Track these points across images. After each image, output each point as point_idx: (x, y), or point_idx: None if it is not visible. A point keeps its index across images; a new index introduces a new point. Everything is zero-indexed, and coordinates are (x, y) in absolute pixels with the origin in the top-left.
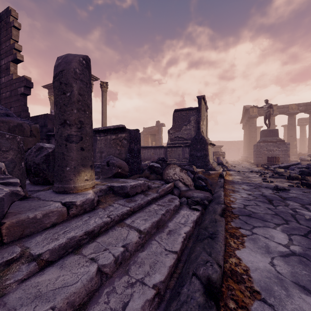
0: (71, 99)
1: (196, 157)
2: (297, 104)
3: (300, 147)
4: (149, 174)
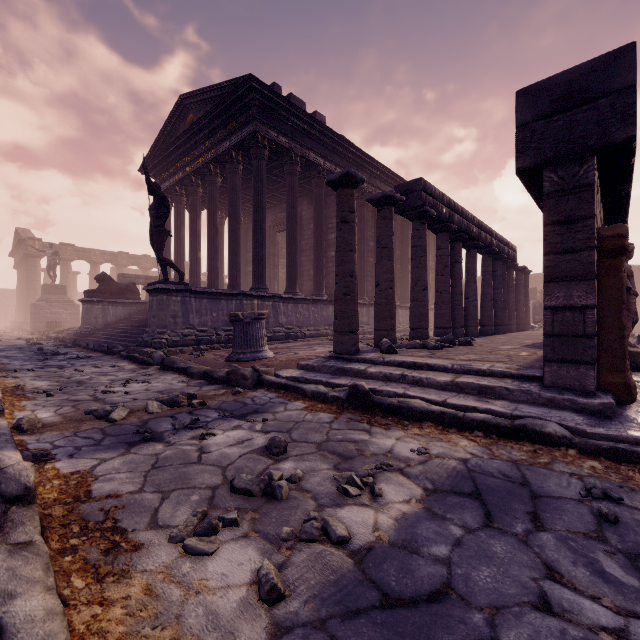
0: None
1: None
2: (102, 251)
3: None
4: None
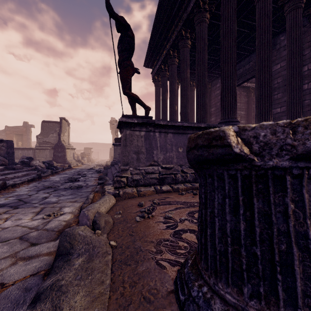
0: None
1: (58, 156)
2: None
3: None
4: (22, 165)
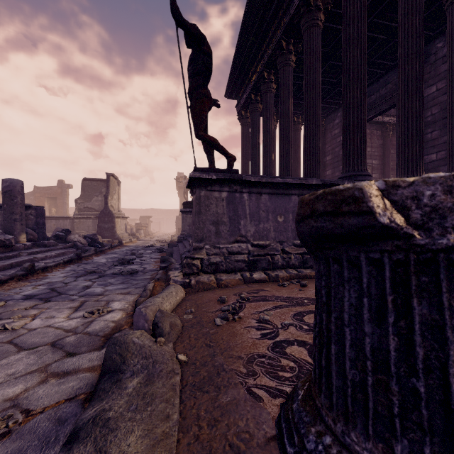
0: (17, 203)
1: (104, 228)
2: None
3: None
4: (56, 240)
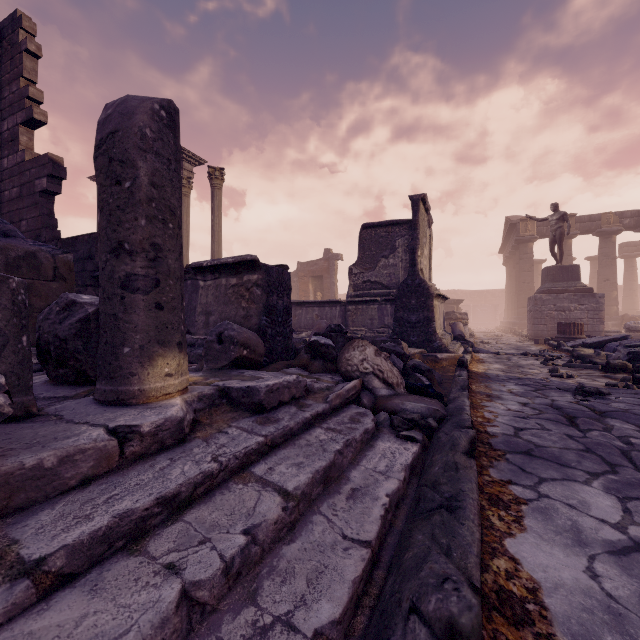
0: (134, 196)
1: (408, 323)
2: (618, 213)
3: (625, 304)
4: (310, 361)
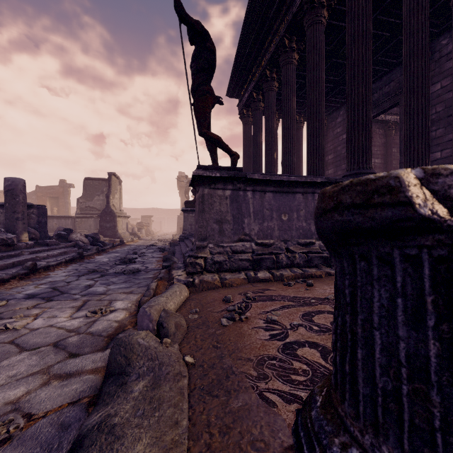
0: (19, 202)
1: (106, 228)
2: None
3: None
4: (58, 239)
